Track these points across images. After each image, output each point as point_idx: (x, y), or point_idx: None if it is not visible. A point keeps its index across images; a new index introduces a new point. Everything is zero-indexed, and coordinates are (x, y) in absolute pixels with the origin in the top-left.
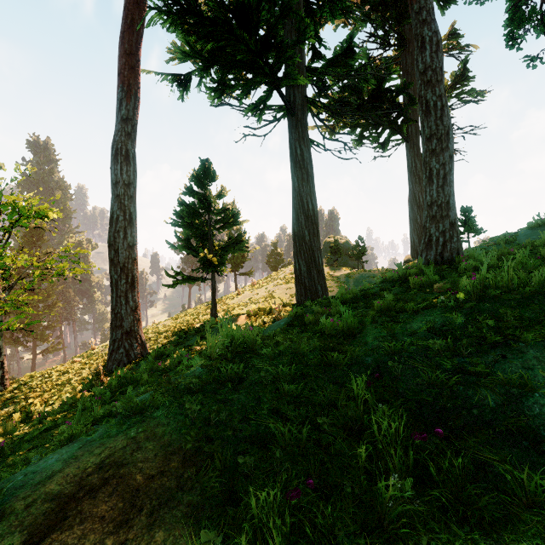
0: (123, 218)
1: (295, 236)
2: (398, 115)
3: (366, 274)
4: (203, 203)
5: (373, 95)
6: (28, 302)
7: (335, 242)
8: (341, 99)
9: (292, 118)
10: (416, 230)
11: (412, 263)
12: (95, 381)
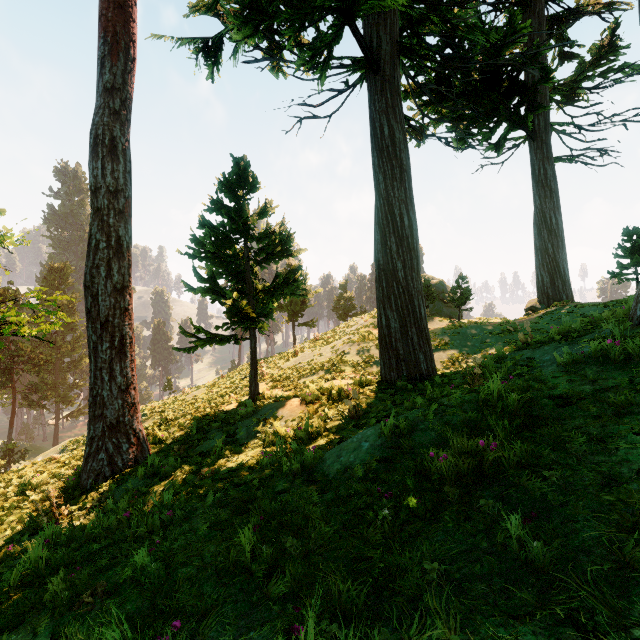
0: (105, 245)
1: (379, 271)
2: (521, 100)
3: (477, 328)
4: (235, 223)
5: (486, 71)
6: (44, 358)
7: (426, 282)
8: (452, 54)
9: (375, 77)
10: (547, 264)
11: (546, 312)
12: (41, 520)
